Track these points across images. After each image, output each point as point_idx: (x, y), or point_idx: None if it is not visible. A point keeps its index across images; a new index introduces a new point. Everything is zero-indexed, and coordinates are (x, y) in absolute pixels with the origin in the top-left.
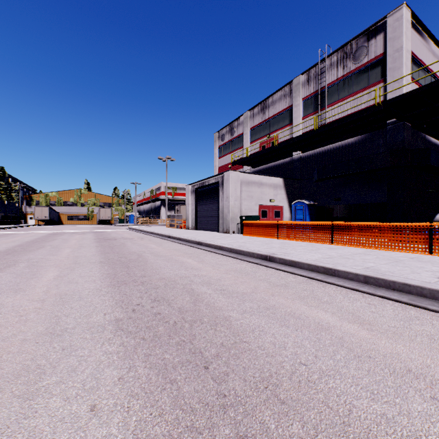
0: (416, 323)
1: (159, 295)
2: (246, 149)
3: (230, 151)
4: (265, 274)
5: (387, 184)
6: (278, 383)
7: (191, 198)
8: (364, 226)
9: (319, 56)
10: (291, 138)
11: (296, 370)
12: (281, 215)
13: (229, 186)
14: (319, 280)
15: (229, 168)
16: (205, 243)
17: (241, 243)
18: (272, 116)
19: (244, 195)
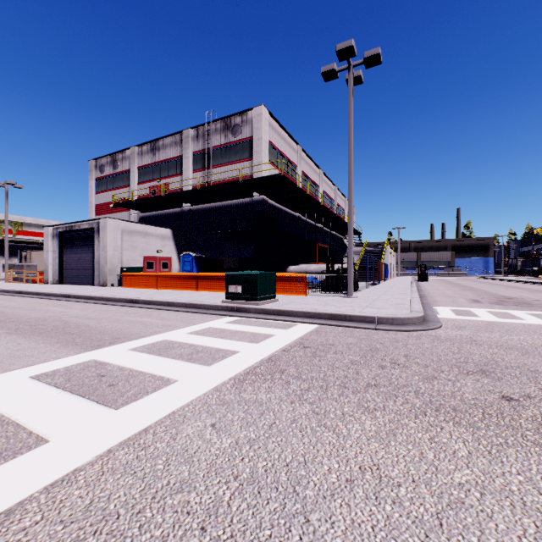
0: (188, 317)
1: (34, 324)
2: (131, 193)
3: (113, 188)
4: (126, 310)
5: (253, 243)
6: (106, 332)
7: (52, 244)
8: (216, 276)
9: (206, 118)
10: (179, 192)
11: (117, 330)
12: (170, 266)
13: (107, 235)
14: (162, 309)
15: (111, 208)
16: (74, 295)
17: (116, 293)
18: (163, 161)
19: (126, 245)
